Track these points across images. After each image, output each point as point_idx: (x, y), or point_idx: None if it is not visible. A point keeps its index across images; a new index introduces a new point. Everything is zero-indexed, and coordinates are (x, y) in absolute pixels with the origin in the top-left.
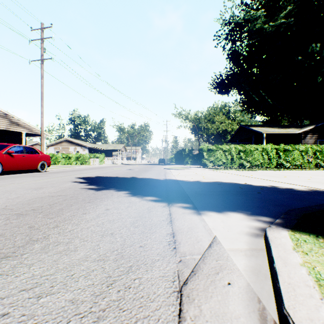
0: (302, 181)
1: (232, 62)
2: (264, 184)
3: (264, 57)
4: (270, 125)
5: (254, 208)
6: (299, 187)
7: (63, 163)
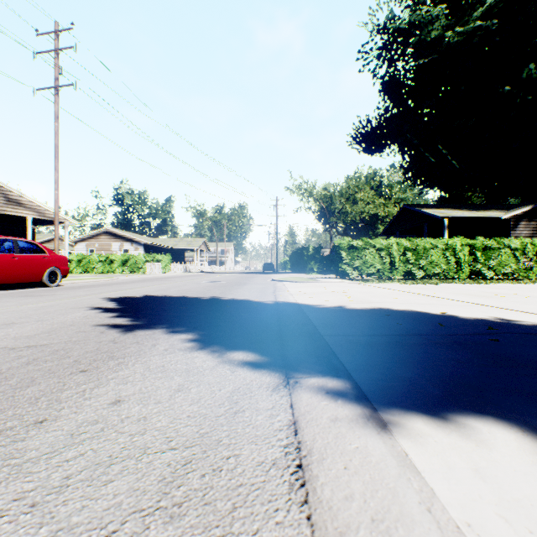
0: None
1: (389, 97)
2: (479, 313)
3: (444, 89)
4: (454, 206)
5: (536, 402)
6: None
7: (100, 270)
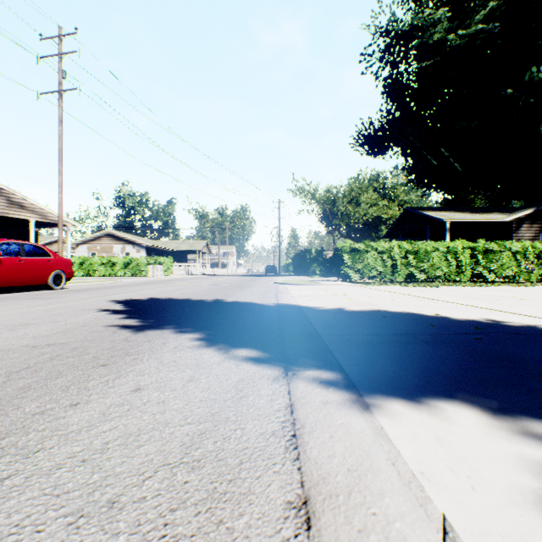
0: (541, 310)
1: (391, 99)
2: (471, 315)
3: (447, 92)
4: (457, 208)
5: (500, 389)
6: None
7: (102, 273)
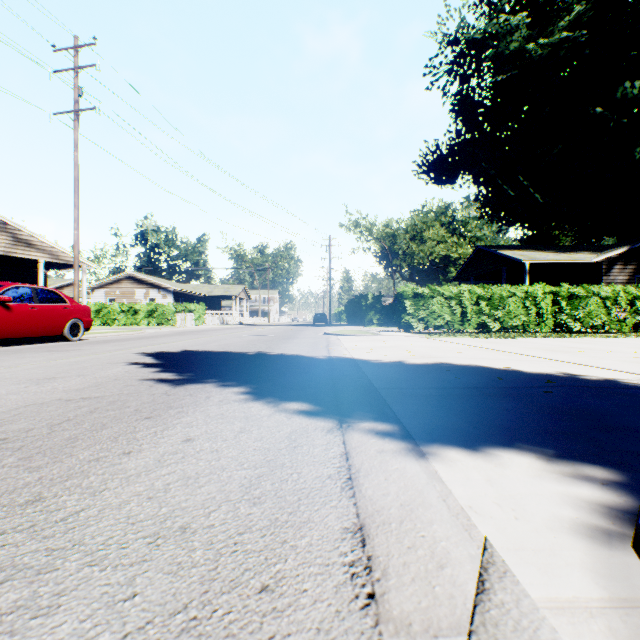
0: (626, 363)
1: (462, 119)
2: (546, 368)
3: (526, 110)
4: (538, 247)
5: (559, 438)
6: (628, 375)
7: (123, 322)
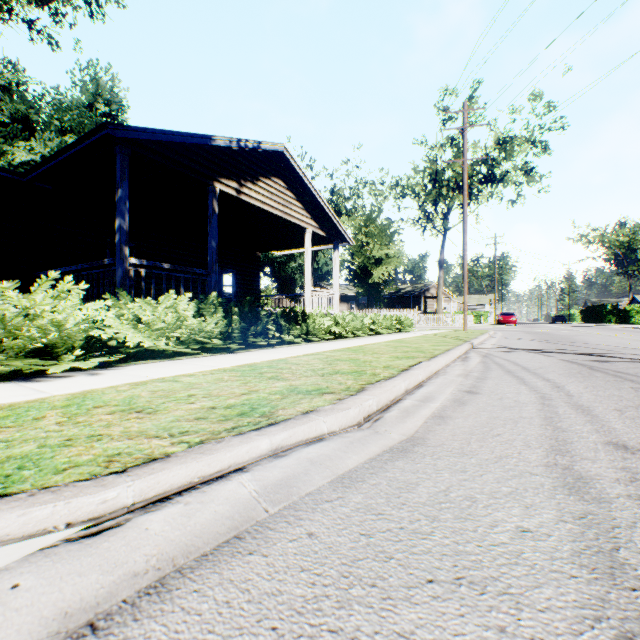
0: None
1: None
2: None
3: None
4: None
5: None
6: None
7: None
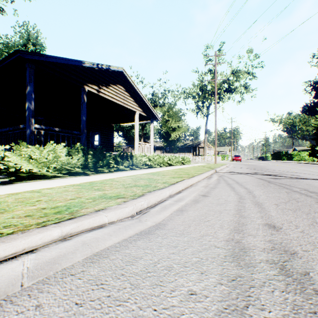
0: None
1: (317, 99)
2: None
3: None
4: None
5: None
6: None
7: None
